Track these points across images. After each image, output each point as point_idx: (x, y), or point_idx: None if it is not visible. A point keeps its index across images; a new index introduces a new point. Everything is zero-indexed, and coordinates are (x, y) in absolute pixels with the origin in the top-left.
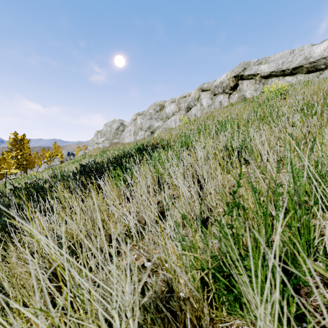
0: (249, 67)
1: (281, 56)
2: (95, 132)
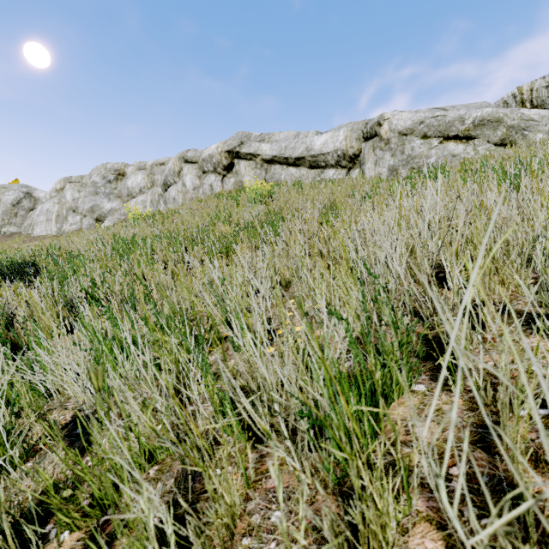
0: (248, 143)
1: (285, 137)
2: None
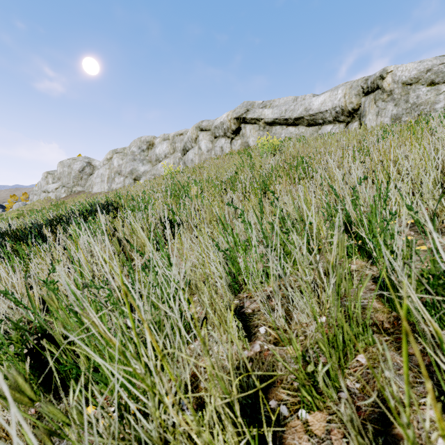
0: (252, 110)
1: (285, 101)
2: (43, 173)
